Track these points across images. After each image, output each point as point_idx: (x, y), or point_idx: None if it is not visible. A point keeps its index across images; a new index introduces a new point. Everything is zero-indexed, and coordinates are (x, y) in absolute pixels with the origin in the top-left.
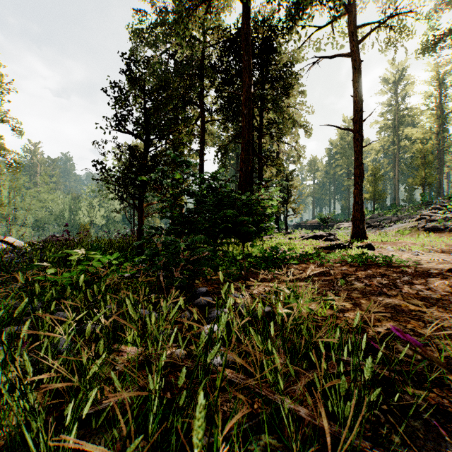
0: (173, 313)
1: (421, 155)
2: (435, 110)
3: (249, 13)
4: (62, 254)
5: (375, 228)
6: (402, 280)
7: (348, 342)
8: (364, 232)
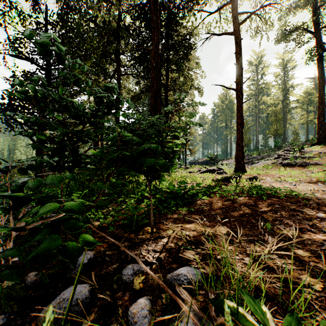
0: None
1: (274, 114)
2: (281, 85)
3: None
4: None
5: (247, 164)
6: (322, 218)
7: None
8: (244, 166)
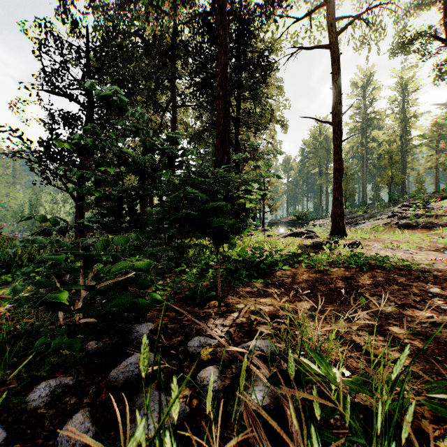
0: None
1: (389, 155)
2: (399, 114)
3: None
4: None
5: (349, 225)
6: (435, 294)
7: None
8: (344, 228)
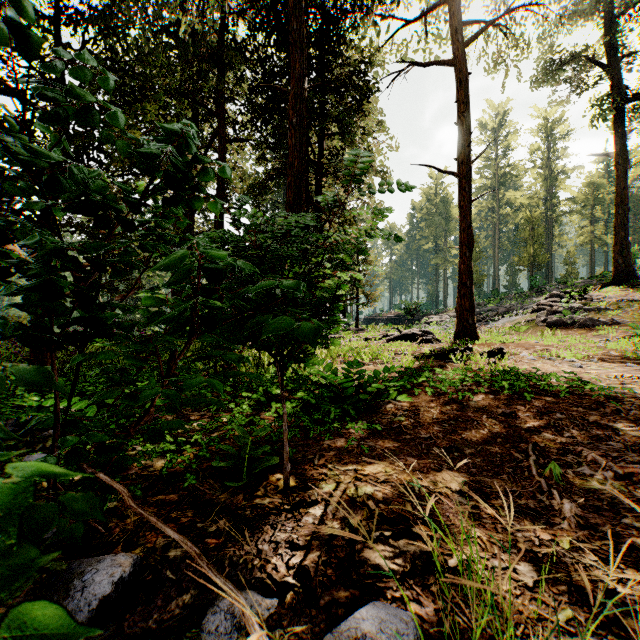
0: None
1: (530, 225)
2: (543, 169)
3: None
4: None
5: (477, 323)
6: None
7: None
8: (475, 328)
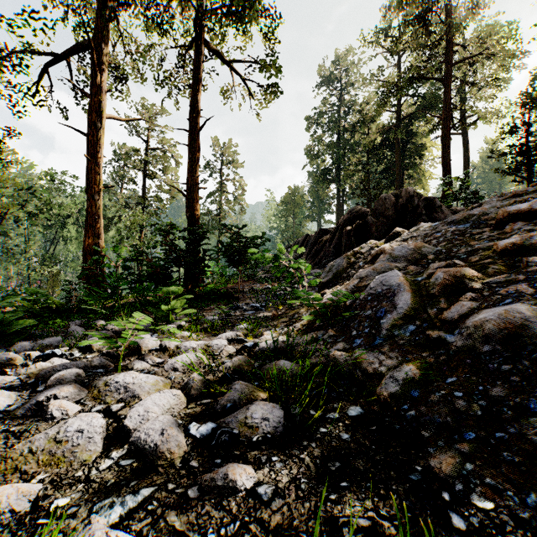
0: None
1: None
2: None
3: None
4: None
5: None
6: None
7: None
8: None
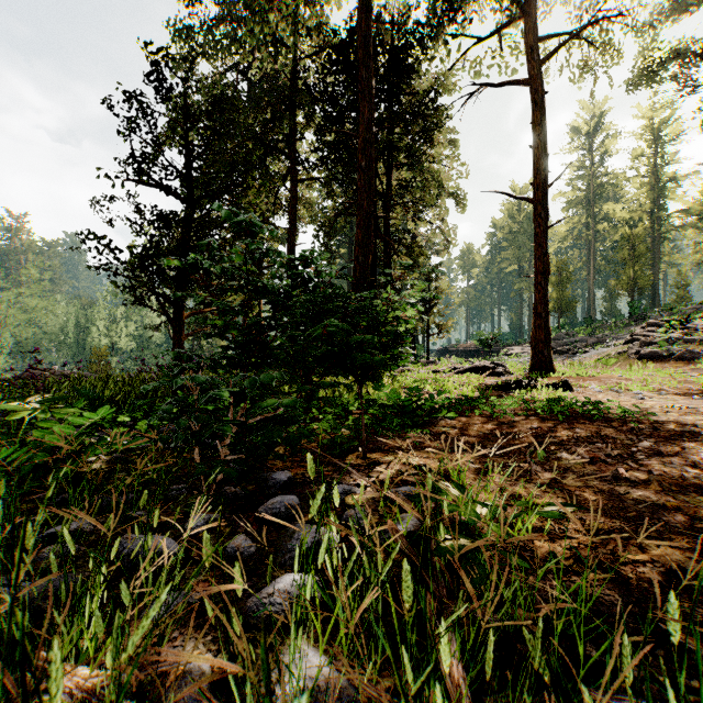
0: (133, 640)
1: (630, 243)
2: (648, 177)
3: (370, 3)
4: (1, 408)
5: (563, 355)
6: (642, 448)
7: (667, 690)
8: (551, 361)
